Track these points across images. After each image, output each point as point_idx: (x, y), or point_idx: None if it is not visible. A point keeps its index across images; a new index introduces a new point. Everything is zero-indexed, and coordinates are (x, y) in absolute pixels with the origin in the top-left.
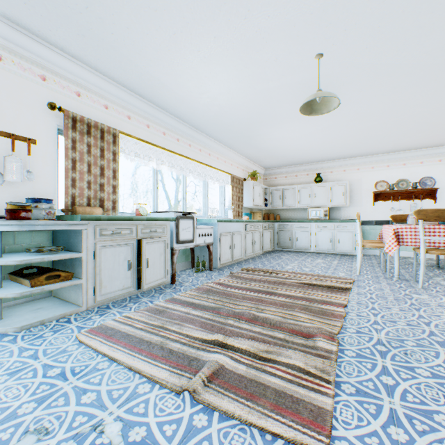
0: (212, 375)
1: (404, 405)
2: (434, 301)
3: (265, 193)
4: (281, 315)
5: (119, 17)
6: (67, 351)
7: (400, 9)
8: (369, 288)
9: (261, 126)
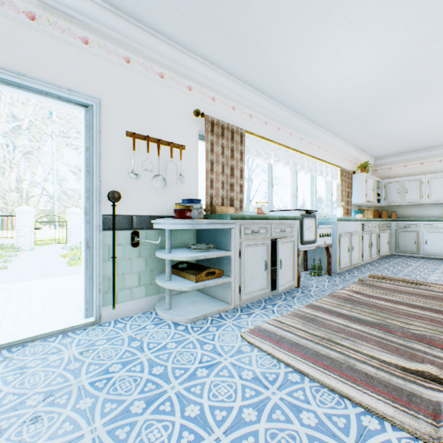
0: None
1: None
2: None
3: (377, 187)
4: None
5: (272, 6)
6: (243, 351)
7: None
8: None
9: (393, 105)
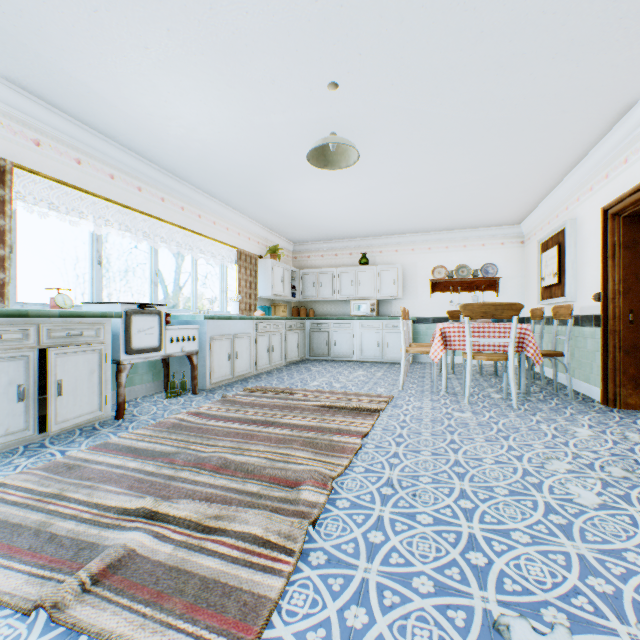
0: (106, 570)
1: (382, 570)
2: (475, 419)
3: (292, 278)
4: (268, 456)
5: None
6: None
7: (423, 38)
8: (407, 407)
9: (274, 179)
